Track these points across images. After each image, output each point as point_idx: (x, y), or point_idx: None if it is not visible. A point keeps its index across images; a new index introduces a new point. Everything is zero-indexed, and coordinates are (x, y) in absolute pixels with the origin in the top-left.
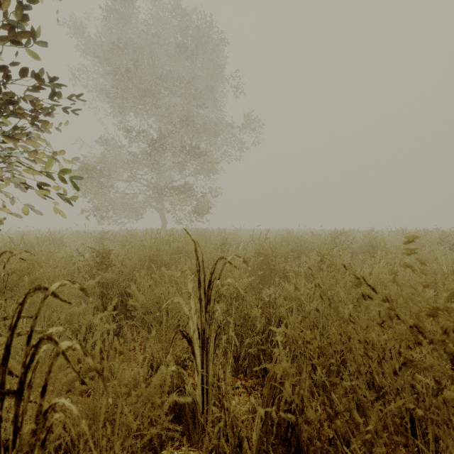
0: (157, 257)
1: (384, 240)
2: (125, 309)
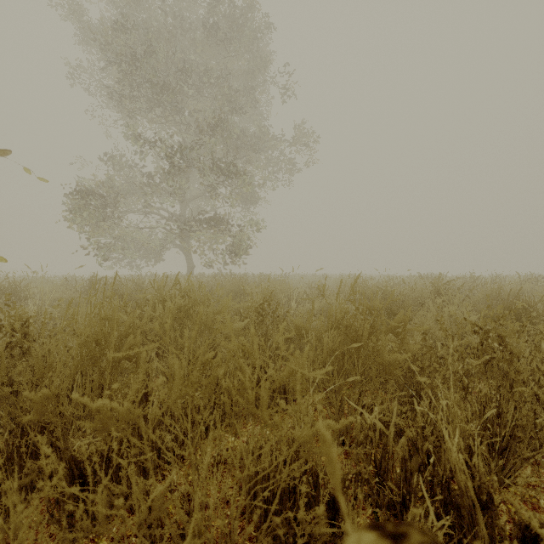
0: (109, 338)
1: (514, 291)
2: (39, 459)
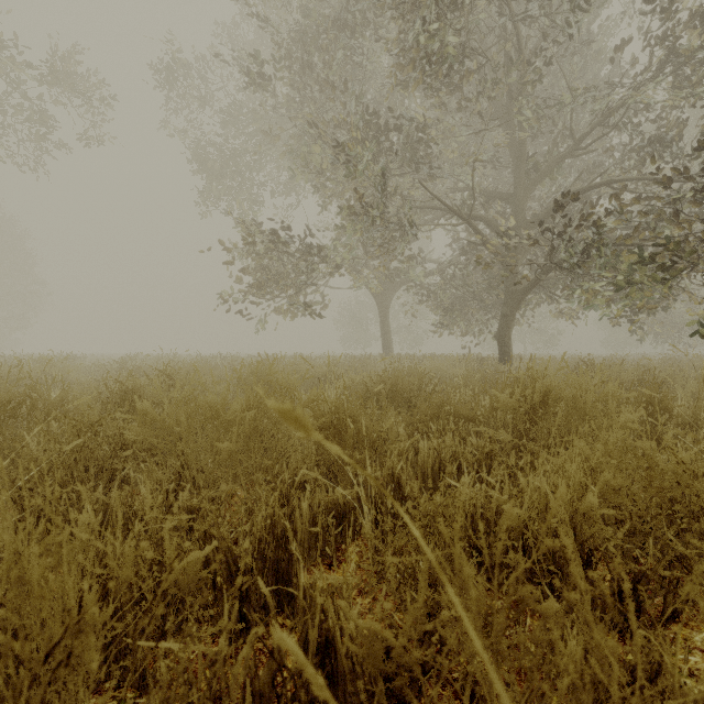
0: None
1: None
2: None
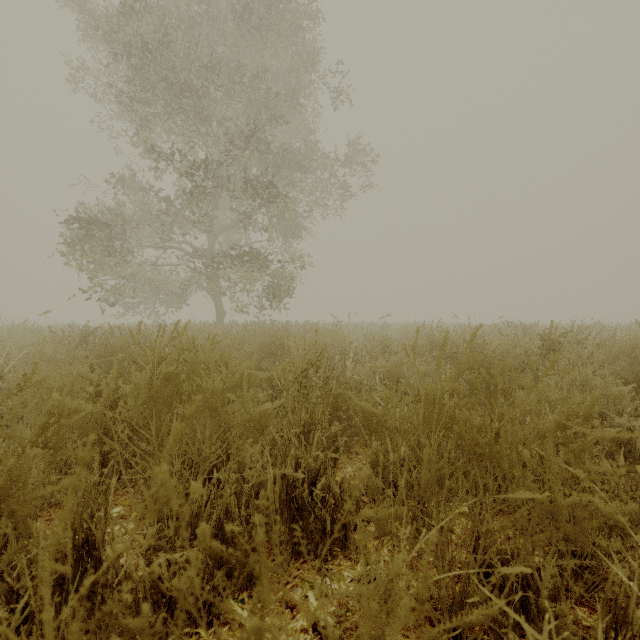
0: None
1: None
2: None
